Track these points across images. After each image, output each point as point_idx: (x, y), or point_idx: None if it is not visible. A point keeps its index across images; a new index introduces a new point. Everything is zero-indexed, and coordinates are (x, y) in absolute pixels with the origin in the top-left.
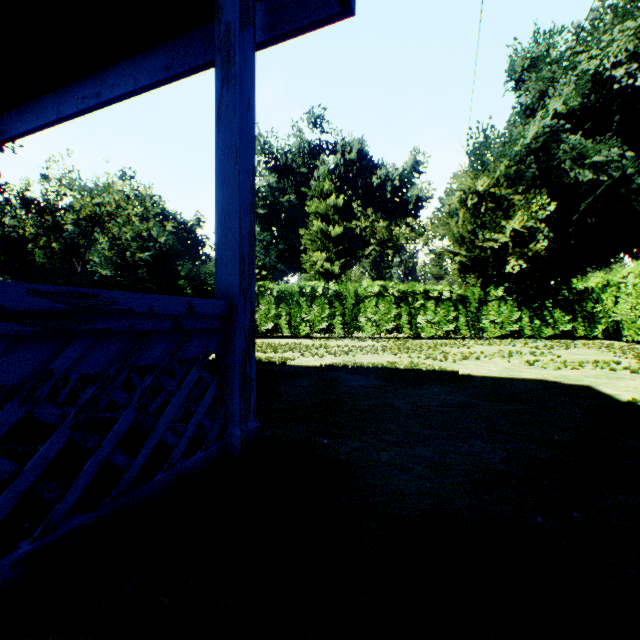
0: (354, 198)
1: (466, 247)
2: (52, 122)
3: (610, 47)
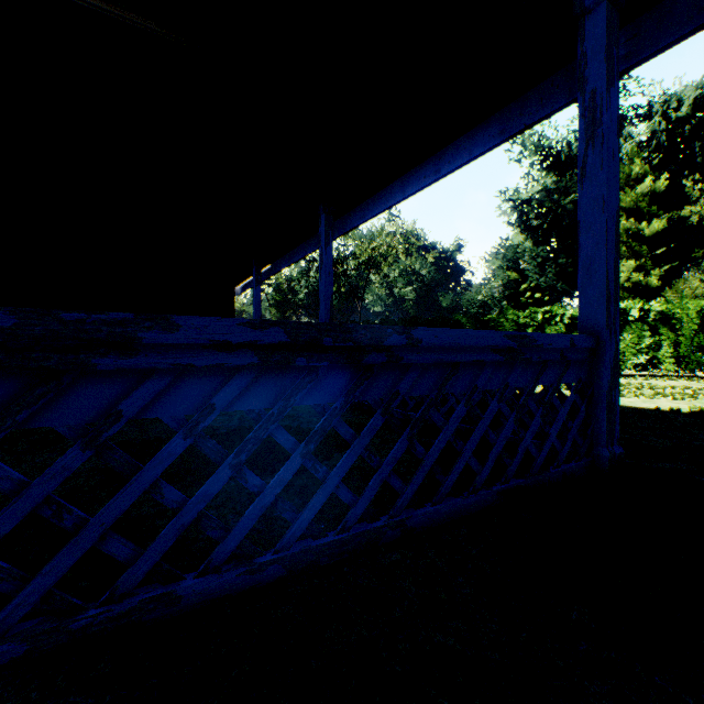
0: (685, 173)
1: None
2: (398, 202)
3: None
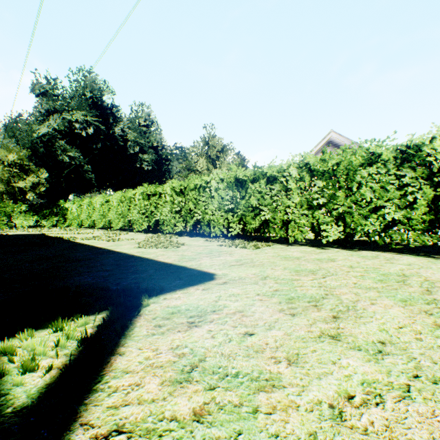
0: None
1: (5, 184)
2: None
3: (75, 115)
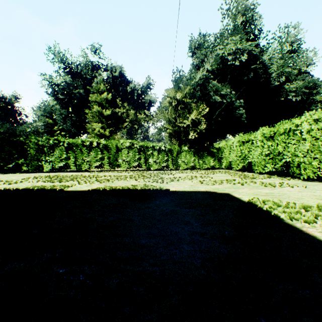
0: (118, 96)
1: (172, 125)
2: None
3: (227, 46)
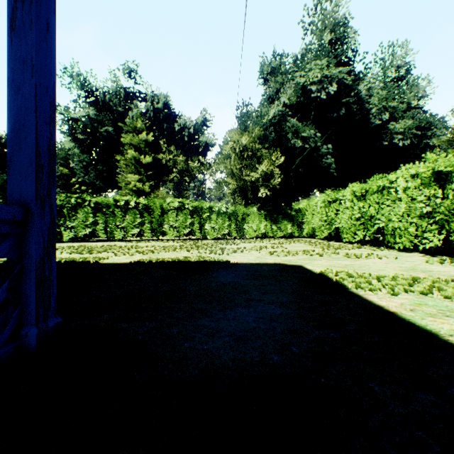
0: (161, 137)
1: (236, 179)
2: None
3: (310, 73)
